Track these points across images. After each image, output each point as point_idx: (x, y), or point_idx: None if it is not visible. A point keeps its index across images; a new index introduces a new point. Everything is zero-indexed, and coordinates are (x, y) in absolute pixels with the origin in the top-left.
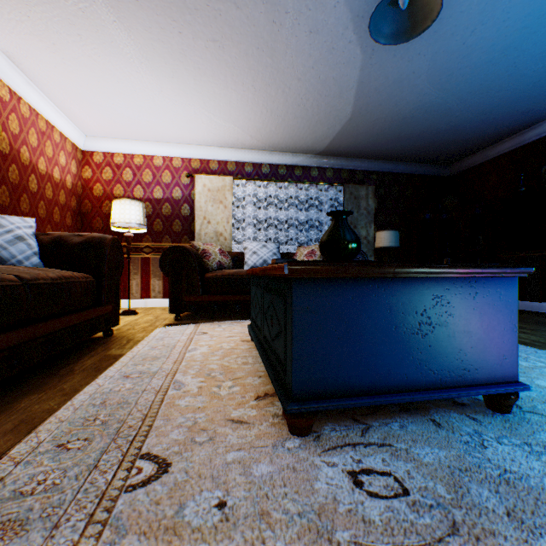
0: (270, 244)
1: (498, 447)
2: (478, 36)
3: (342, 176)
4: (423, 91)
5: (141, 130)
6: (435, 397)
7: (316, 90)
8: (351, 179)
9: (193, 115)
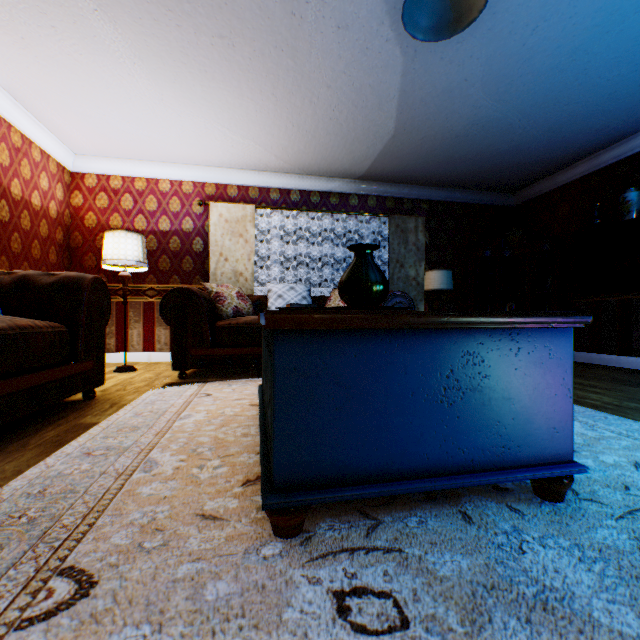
0: (300, 286)
1: (540, 551)
2: (540, 35)
3: (387, 205)
4: (478, 103)
5: (142, 148)
6: (464, 484)
7: (351, 101)
8: (397, 209)
9: (203, 130)
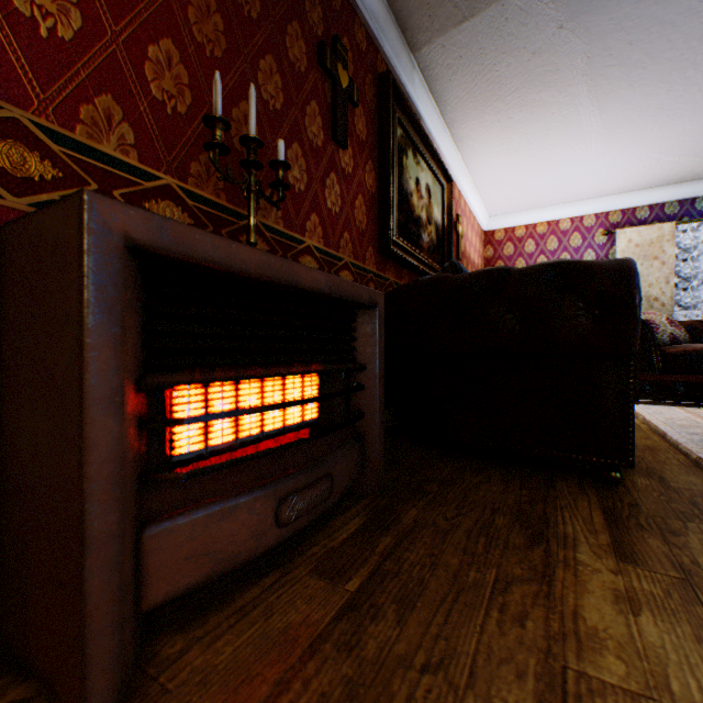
0: None
1: None
2: None
3: None
4: None
5: (552, 197)
6: None
7: None
8: None
9: (632, 164)
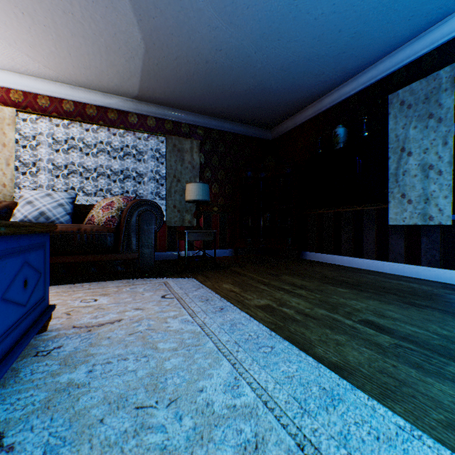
0: (60, 193)
1: None
2: None
3: (166, 126)
4: (213, 23)
5: None
6: None
7: None
8: (176, 131)
9: None
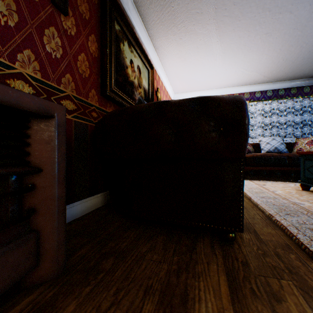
0: (277, 138)
1: None
2: None
3: None
4: None
5: (201, 86)
6: None
7: None
8: None
9: (233, 73)
